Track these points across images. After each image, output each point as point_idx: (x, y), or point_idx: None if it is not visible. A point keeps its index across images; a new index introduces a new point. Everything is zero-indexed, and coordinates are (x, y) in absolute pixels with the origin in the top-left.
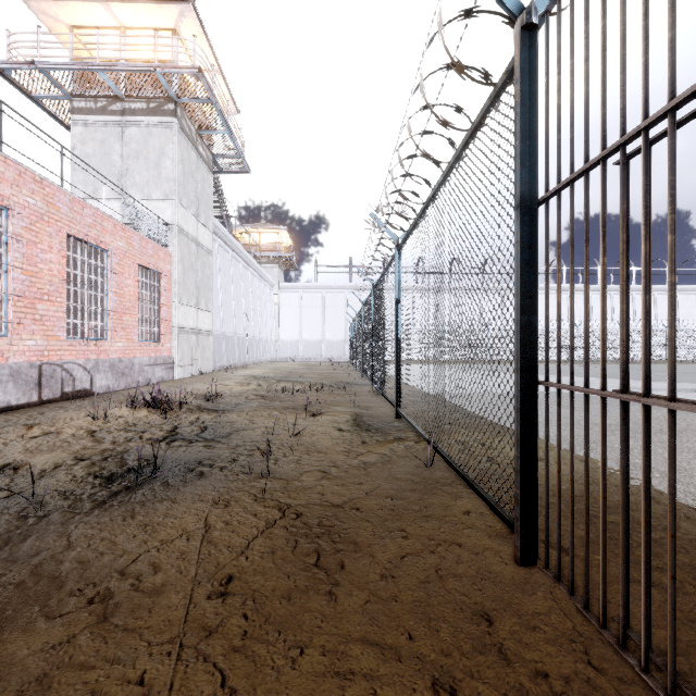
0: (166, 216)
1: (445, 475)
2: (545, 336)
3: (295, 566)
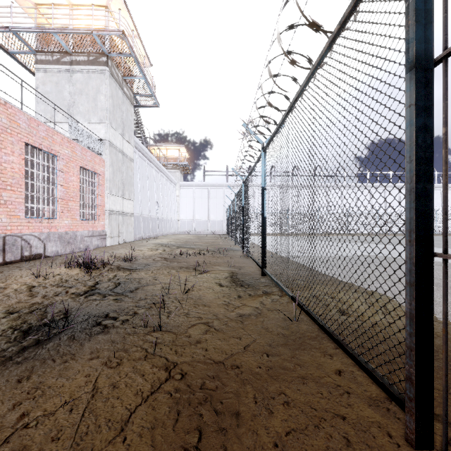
0: (101, 134)
1: (309, 329)
2: (443, 205)
3: (174, 449)
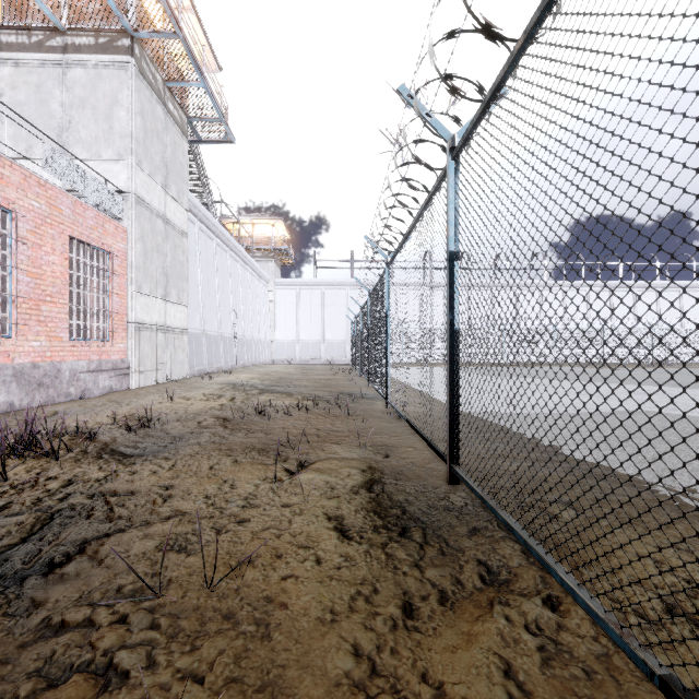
0: (120, 182)
1: None
2: None
3: None
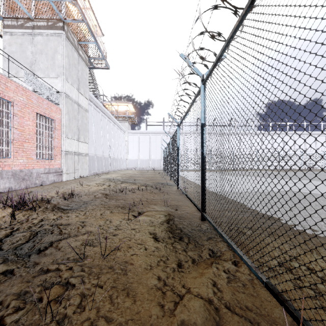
0: (58, 87)
1: None
2: None
3: None
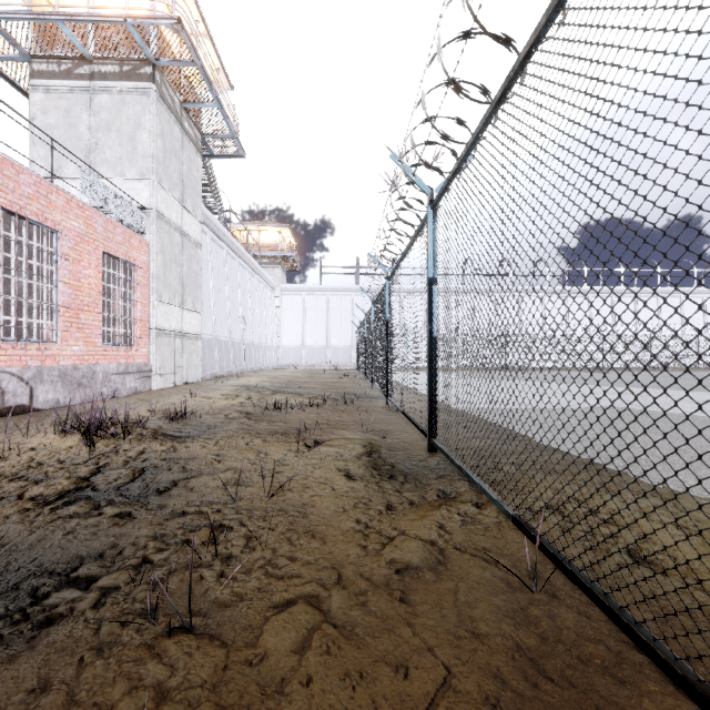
0: (143, 199)
1: (584, 625)
2: None
3: None
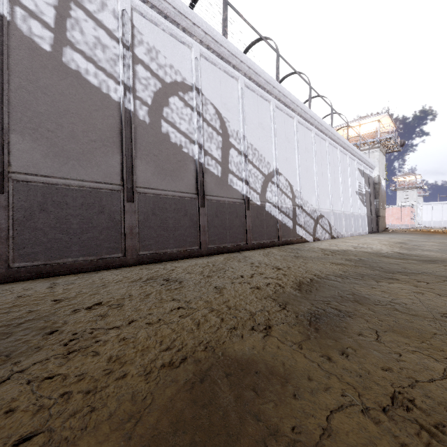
0: (414, 204)
1: None
2: None
3: None
